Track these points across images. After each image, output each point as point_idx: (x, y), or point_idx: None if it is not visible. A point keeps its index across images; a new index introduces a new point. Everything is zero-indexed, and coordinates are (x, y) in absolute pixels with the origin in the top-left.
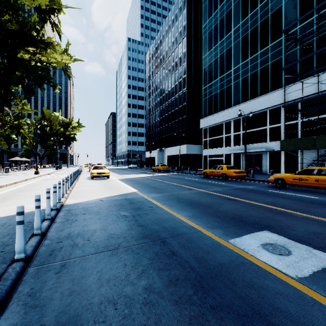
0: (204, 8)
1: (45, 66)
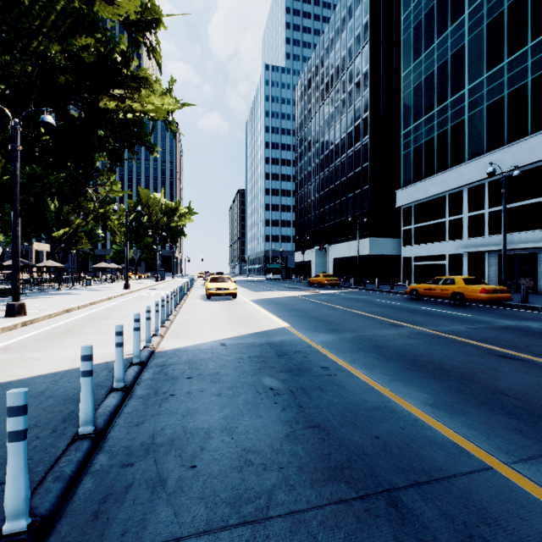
0: None
1: (139, 119)
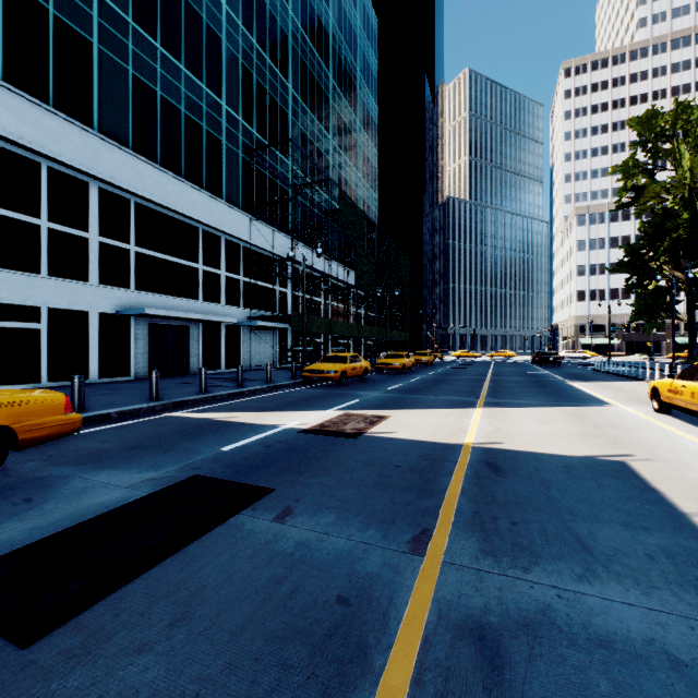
0: None
1: None
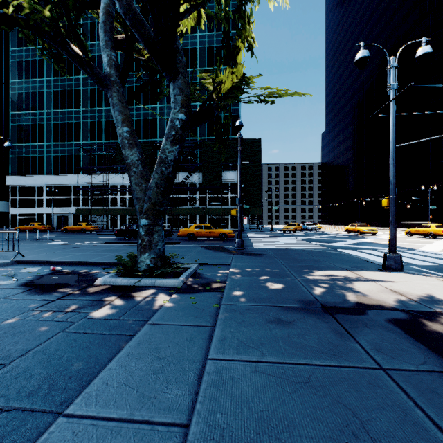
0: (12, 63)
1: None
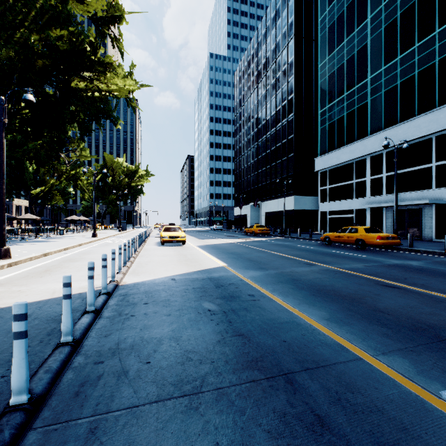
0: None
1: (105, 97)
